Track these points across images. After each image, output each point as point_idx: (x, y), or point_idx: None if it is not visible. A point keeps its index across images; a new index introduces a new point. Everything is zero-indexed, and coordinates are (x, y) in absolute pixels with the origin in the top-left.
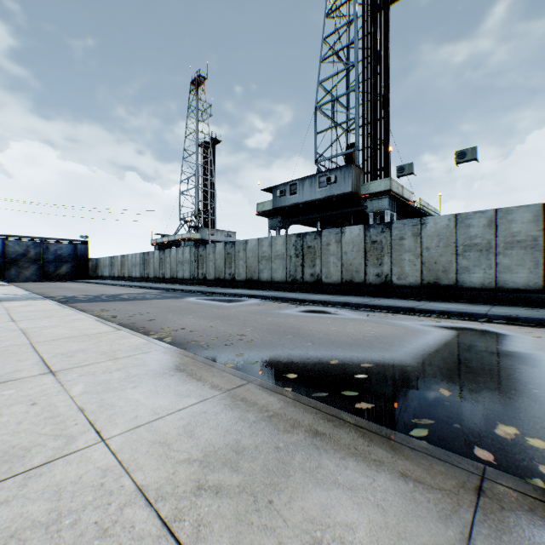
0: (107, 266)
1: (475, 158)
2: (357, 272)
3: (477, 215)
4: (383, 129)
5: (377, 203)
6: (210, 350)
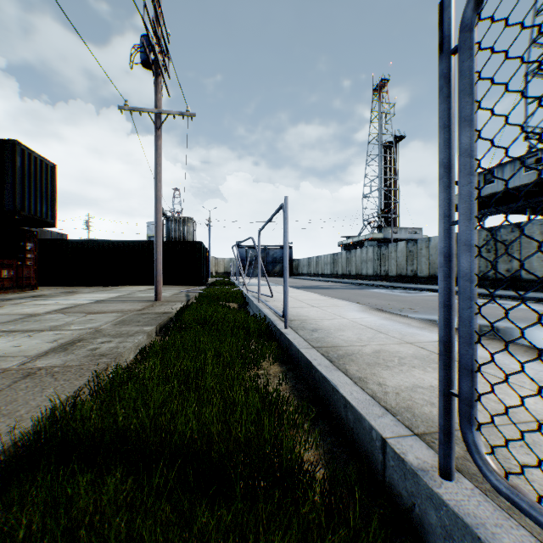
0: (305, 265)
1: None
2: None
3: None
4: None
5: None
6: None
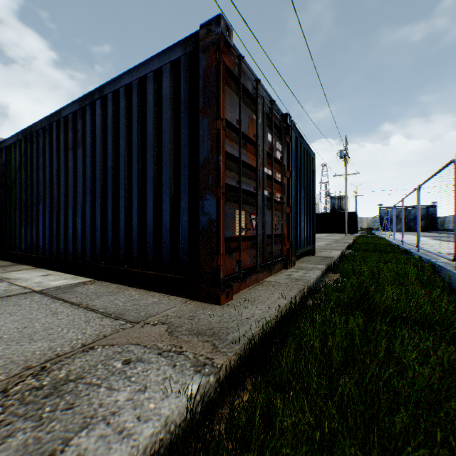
0: (449, 221)
1: None
2: None
3: None
4: None
5: None
6: None
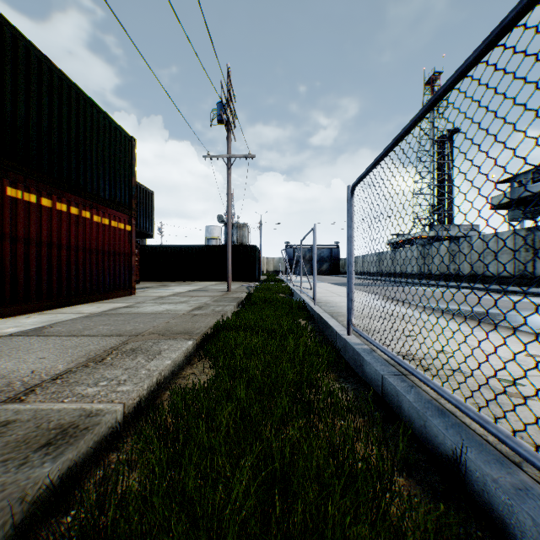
0: None
1: None
2: None
3: None
4: None
5: None
6: None
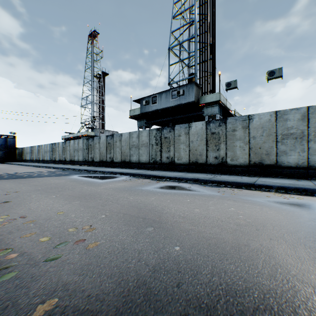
0: (29, 152)
1: (281, 76)
2: (200, 155)
3: (293, 112)
4: (211, 65)
5: (211, 110)
6: (2, 284)
